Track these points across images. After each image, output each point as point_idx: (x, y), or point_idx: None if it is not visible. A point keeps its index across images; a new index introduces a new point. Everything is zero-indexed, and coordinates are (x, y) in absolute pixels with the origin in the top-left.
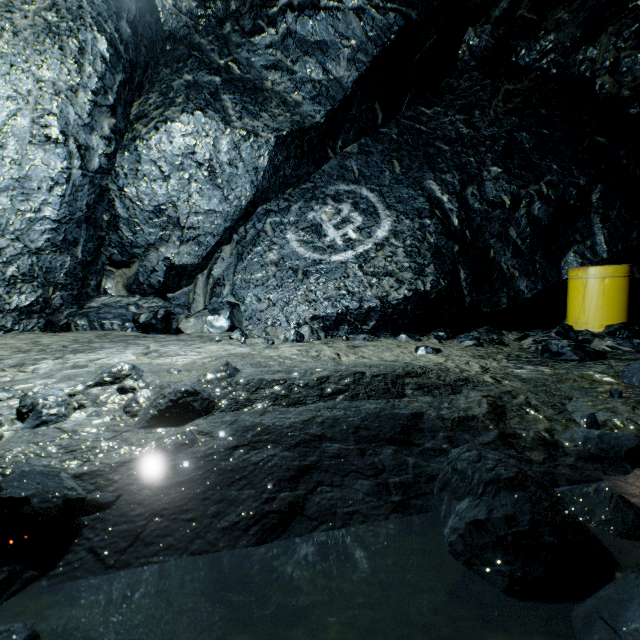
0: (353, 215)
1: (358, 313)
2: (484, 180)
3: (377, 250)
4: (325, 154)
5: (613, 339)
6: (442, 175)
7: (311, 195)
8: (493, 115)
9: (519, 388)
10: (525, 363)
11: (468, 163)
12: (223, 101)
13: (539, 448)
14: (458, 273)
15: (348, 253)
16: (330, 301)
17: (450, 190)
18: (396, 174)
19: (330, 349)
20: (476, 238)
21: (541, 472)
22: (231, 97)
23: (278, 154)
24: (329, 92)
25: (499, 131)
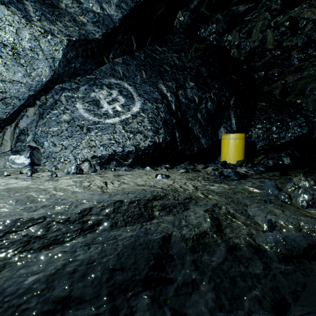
0: (119, 97)
1: (122, 154)
2: (187, 88)
3: (133, 118)
4: (102, 59)
5: (246, 167)
6: (167, 82)
7: (93, 82)
8: (190, 57)
9: (219, 200)
10: (214, 182)
11: (179, 78)
12: (25, 5)
13: (256, 257)
14: (175, 134)
15: (116, 119)
16: (104, 147)
17: (171, 90)
18: (143, 78)
19: (101, 178)
20: (183, 117)
21: (271, 289)
22: (32, 4)
23: (70, 52)
24: (104, 21)
25: (193, 65)
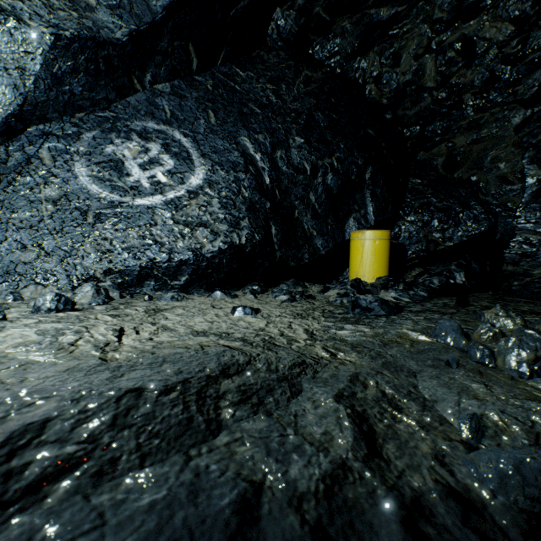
0: (164, 157)
1: (167, 266)
2: (291, 147)
3: (191, 198)
4: (130, 83)
5: (395, 291)
6: (255, 134)
7: (111, 126)
8: (297, 93)
9: (361, 365)
10: (344, 321)
11: (277, 129)
12: None
13: (473, 538)
14: (270, 229)
15: (156, 197)
16: (132, 252)
17: (263, 150)
18: (211, 124)
19: (114, 320)
20: (284, 198)
21: None
22: None
23: (59, 60)
24: (133, 8)
25: (302, 107)
